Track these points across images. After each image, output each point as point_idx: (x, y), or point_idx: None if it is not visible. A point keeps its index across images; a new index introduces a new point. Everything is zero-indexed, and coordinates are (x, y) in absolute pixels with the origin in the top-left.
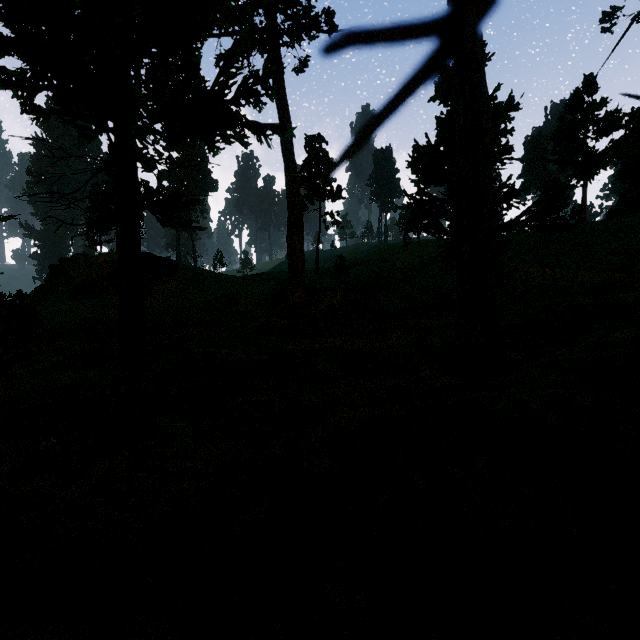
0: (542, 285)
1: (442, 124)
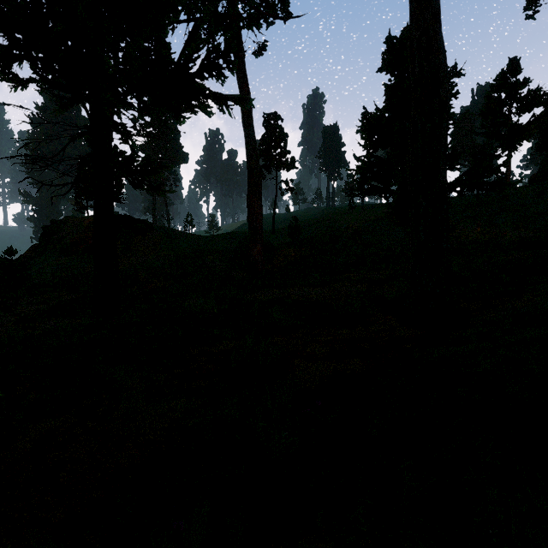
0: (474, 242)
1: (390, 90)
